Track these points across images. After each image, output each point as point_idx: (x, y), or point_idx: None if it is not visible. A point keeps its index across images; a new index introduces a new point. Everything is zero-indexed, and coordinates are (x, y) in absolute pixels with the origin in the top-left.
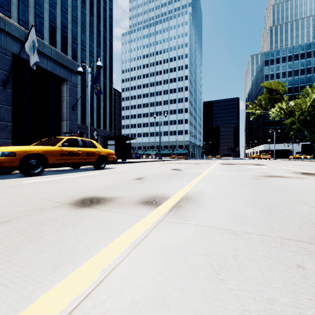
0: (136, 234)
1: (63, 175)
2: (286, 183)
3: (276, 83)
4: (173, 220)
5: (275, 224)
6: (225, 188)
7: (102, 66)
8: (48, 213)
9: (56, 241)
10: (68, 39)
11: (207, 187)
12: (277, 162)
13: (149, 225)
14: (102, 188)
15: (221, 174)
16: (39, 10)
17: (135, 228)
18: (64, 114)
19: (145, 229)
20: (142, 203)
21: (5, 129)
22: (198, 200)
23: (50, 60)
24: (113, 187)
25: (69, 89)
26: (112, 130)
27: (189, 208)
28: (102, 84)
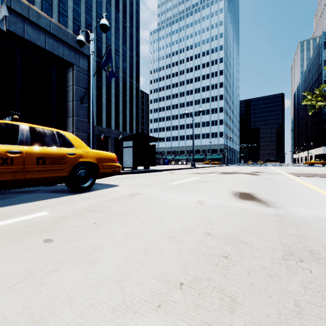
0: None
1: None
2: None
3: None
4: None
5: None
6: None
7: (128, 65)
8: None
9: None
10: None
11: None
12: None
13: None
14: None
15: None
16: (62, 8)
17: None
18: (70, 108)
19: None
20: None
21: None
22: None
23: (50, 36)
24: None
25: (75, 76)
26: None
27: None
28: (128, 85)
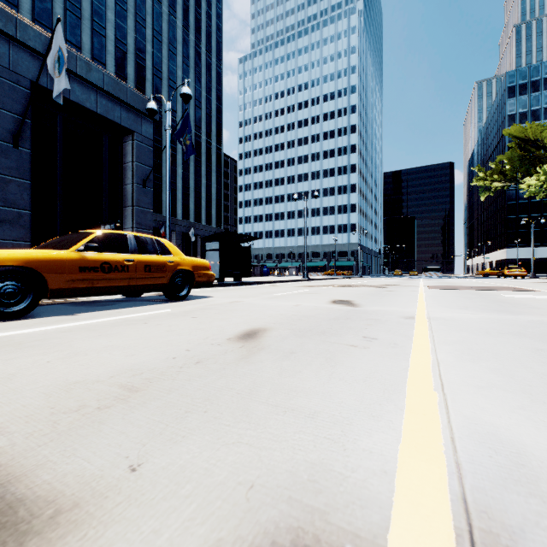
0: None
1: (73, 319)
2: None
3: (537, 128)
4: None
5: None
6: None
7: (204, 114)
8: None
9: None
10: (146, 71)
11: (500, 398)
12: None
13: None
14: (100, 389)
15: (471, 320)
16: (98, 24)
17: None
18: (128, 194)
19: None
20: None
21: (17, 222)
22: None
23: (102, 94)
24: (140, 387)
25: (136, 148)
26: (221, 226)
27: None
28: (203, 147)
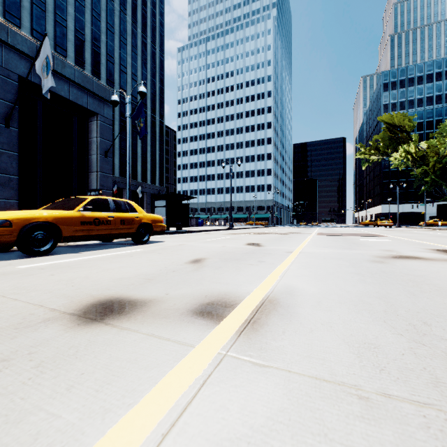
0: (168, 399)
1: (83, 255)
2: (429, 272)
3: (401, 117)
4: (245, 357)
5: (439, 372)
6: (331, 281)
7: (149, 94)
8: (25, 337)
9: (6, 417)
10: (101, 57)
11: (302, 278)
12: (404, 232)
13: (199, 371)
14: (135, 279)
15: (323, 253)
16: (60, 16)
17: (169, 380)
18: (93, 163)
19: (190, 382)
20: (193, 312)
21: (8, 185)
22: (288, 307)
23: (74, 85)
24: (152, 278)
25: (100, 127)
26: (163, 185)
27: (274, 326)
28: (149, 120)
